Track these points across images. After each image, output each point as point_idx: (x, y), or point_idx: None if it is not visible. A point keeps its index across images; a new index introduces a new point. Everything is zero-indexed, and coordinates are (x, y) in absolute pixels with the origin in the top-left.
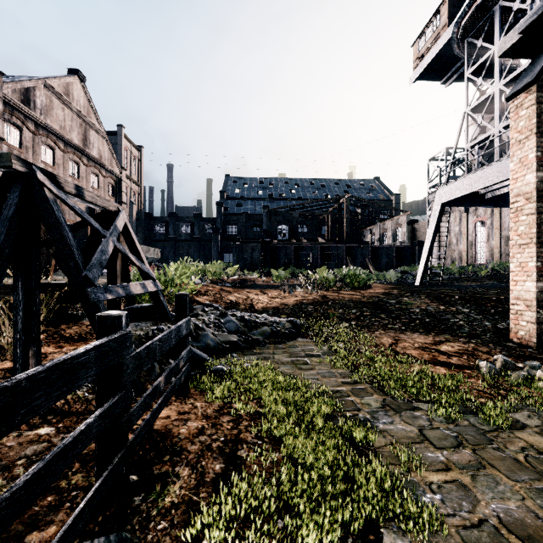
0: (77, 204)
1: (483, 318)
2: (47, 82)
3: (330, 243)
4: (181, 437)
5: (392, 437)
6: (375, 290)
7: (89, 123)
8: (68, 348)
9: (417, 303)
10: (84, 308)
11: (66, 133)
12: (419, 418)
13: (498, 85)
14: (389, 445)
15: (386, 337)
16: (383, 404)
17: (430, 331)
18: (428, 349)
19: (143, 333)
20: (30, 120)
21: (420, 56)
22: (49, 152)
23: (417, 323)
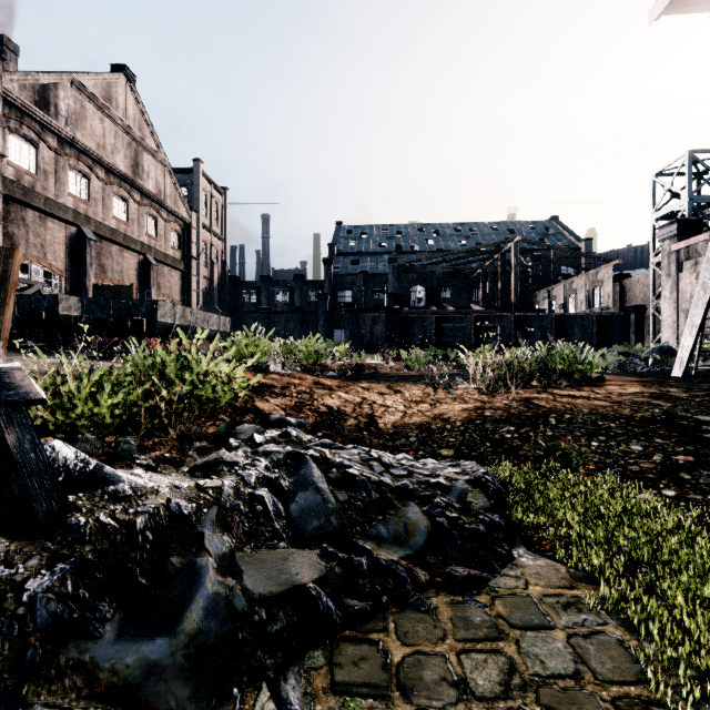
0: (125, 257)
1: None
2: (75, 79)
3: (490, 310)
4: None
5: None
6: (624, 388)
7: (142, 143)
8: None
9: None
10: None
11: (107, 155)
12: None
13: None
14: None
15: None
16: None
17: None
18: None
19: None
20: (50, 133)
21: None
22: (82, 181)
23: None
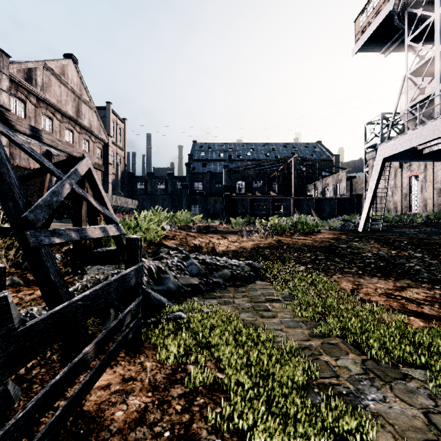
0: None
1: (439, 263)
2: (46, 64)
3: (280, 195)
4: (112, 428)
5: (392, 427)
6: (324, 235)
7: (81, 98)
8: (25, 292)
9: (367, 247)
10: (24, 253)
11: (62, 106)
12: (417, 393)
13: (438, 48)
14: None
15: (345, 281)
16: (364, 368)
17: (388, 275)
18: (393, 295)
19: (103, 276)
20: (32, 95)
21: (362, 30)
22: (48, 121)
23: (373, 267)
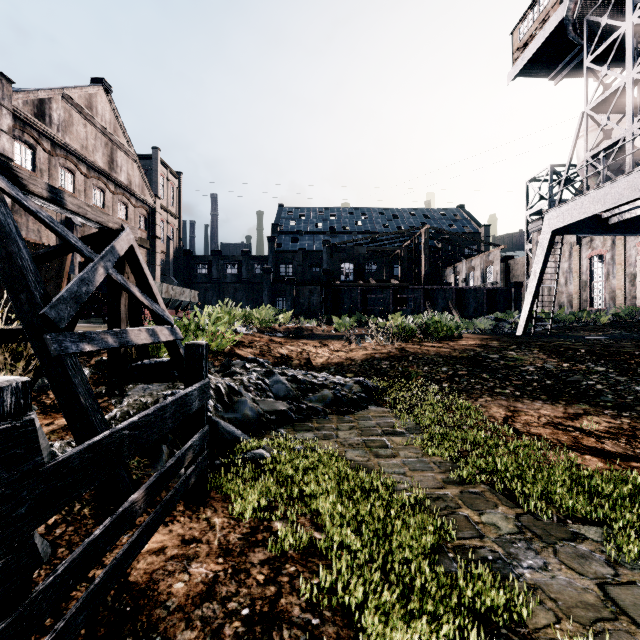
0: None
1: (629, 380)
2: (65, 93)
3: (405, 284)
4: (170, 605)
5: (555, 603)
6: (468, 342)
7: (116, 142)
8: (40, 422)
9: (528, 358)
10: (42, 365)
11: (89, 154)
12: (590, 559)
13: (631, 73)
14: (554, 623)
15: (496, 406)
16: (518, 525)
17: (557, 398)
18: (563, 426)
19: (152, 399)
20: (45, 138)
21: (522, 45)
22: (69, 176)
23: (536, 387)
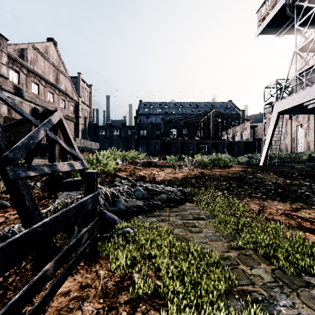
0: None
1: None
2: (34, 45)
3: (202, 139)
4: None
5: None
6: (235, 169)
7: (59, 70)
8: (10, 213)
9: (268, 178)
10: (5, 184)
11: (46, 75)
12: None
13: None
14: None
15: (253, 204)
16: (274, 276)
17: (285, 199)
18: (291, 215)
19: (70, 200)
20: (24, 68)
21: (262, 18)
22: (36, 86)
23: (273, 193)
